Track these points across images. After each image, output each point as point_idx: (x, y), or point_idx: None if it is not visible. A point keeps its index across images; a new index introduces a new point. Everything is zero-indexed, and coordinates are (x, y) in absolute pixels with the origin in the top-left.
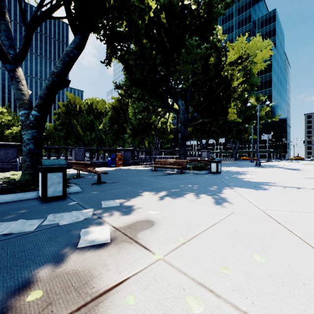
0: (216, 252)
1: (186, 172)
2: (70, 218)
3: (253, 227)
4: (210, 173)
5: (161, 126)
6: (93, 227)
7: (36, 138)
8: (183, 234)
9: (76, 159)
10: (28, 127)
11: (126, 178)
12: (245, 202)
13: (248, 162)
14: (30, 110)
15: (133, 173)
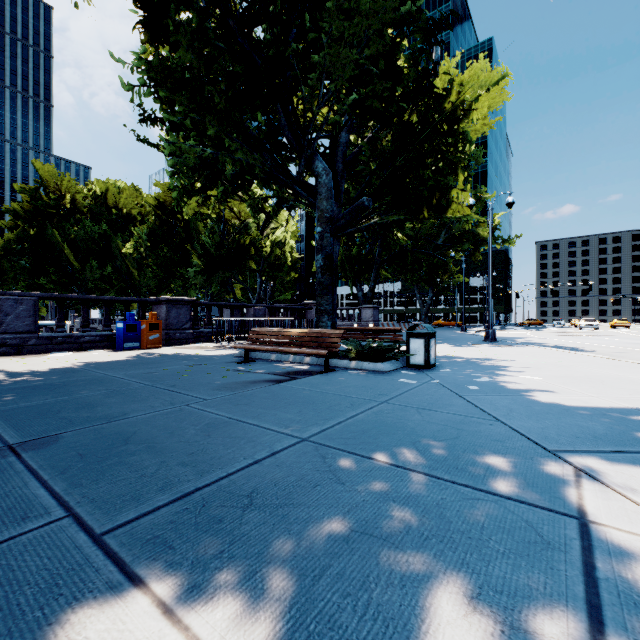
0: None
1: (338, 366)
2: None
3: None
4: (408, 368)
5: (271, 252)
6: None
7: None
8: None
9: (6, 327)
10: None
11: (122, 405)
12: None
13: (455, 332)
14: None
15: (171, 374)
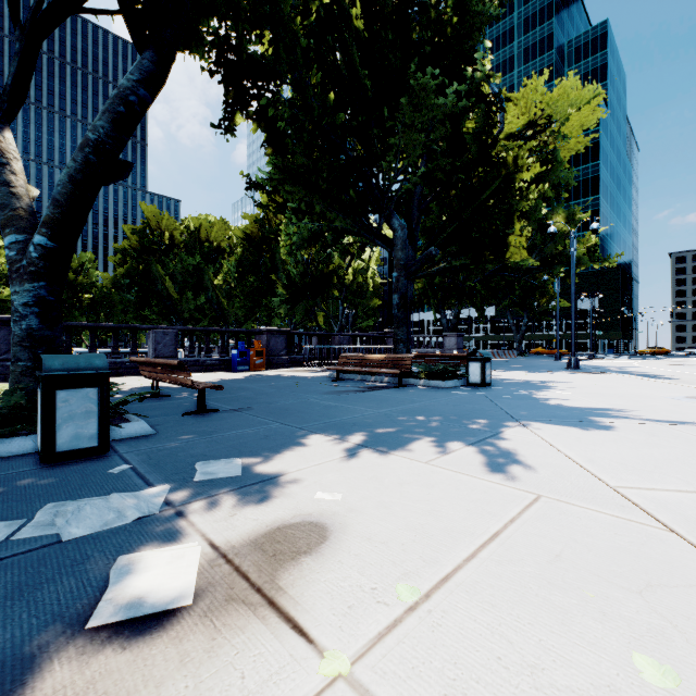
0: (513, 644)
1: (410, 383)
2: (99, 515)
3: (605, 545)
4: (467, 386)
5: (353, 280)
6: (156, 547)
7: (44, 303)
8: (411, 571)
9: (158, 353)
10: (25, 276)
11: (270, 398)
12: (565, 464)
13: (548, 360)
14: (30, 233)
15: (287, 386)
